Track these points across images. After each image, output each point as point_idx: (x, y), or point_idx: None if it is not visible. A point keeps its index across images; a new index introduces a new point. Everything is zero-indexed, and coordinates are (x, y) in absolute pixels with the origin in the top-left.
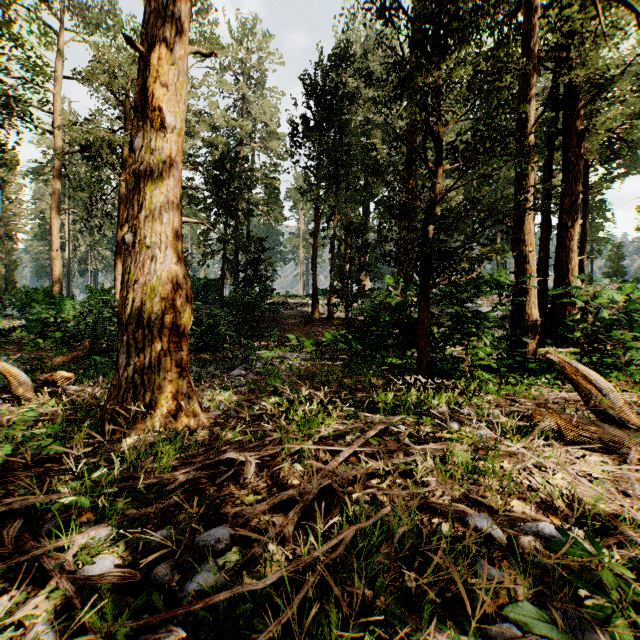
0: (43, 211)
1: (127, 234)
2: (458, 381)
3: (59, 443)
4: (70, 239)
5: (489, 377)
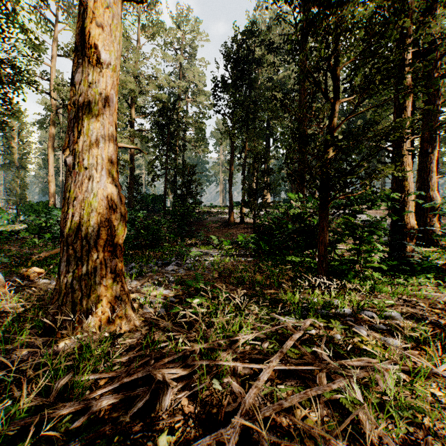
0: (45, 149)
1: (68, 157)
2: (352, 280)
3: None
4: (63, 168)
5: (378, 276)
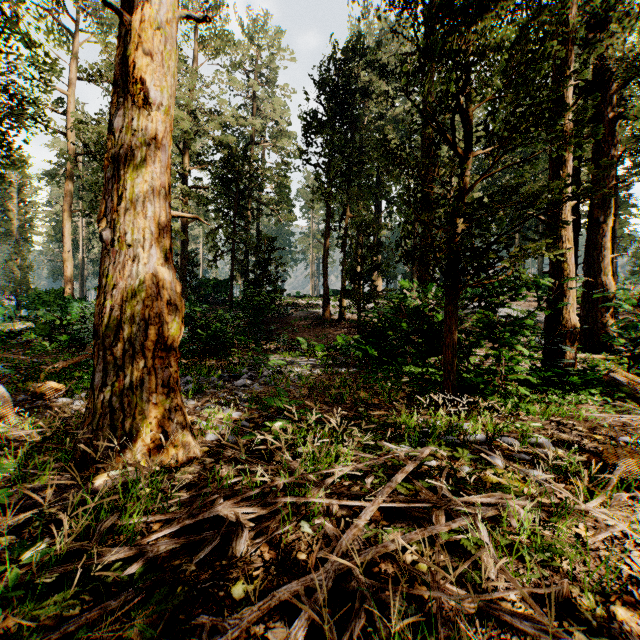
0: (57, 213)
1: (105, 230)
2: (490, 397)
3: (7, 490)
4: (83, 241)
5: (526, 392)
